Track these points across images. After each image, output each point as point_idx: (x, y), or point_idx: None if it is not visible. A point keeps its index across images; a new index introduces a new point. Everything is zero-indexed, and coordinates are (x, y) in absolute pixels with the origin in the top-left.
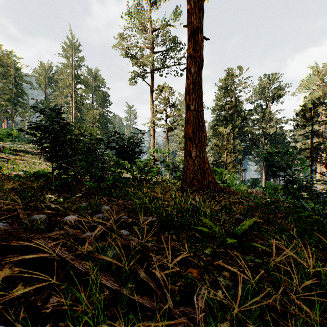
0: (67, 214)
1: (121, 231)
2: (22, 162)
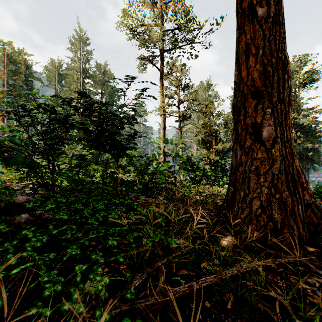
0: None
1: None
2: None
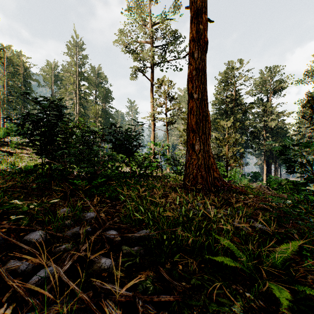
0: (32, 229)
1: (102, 260)
2: (26, 156)
